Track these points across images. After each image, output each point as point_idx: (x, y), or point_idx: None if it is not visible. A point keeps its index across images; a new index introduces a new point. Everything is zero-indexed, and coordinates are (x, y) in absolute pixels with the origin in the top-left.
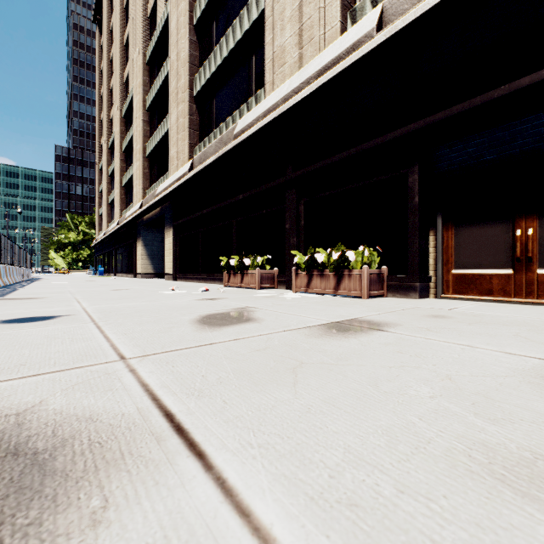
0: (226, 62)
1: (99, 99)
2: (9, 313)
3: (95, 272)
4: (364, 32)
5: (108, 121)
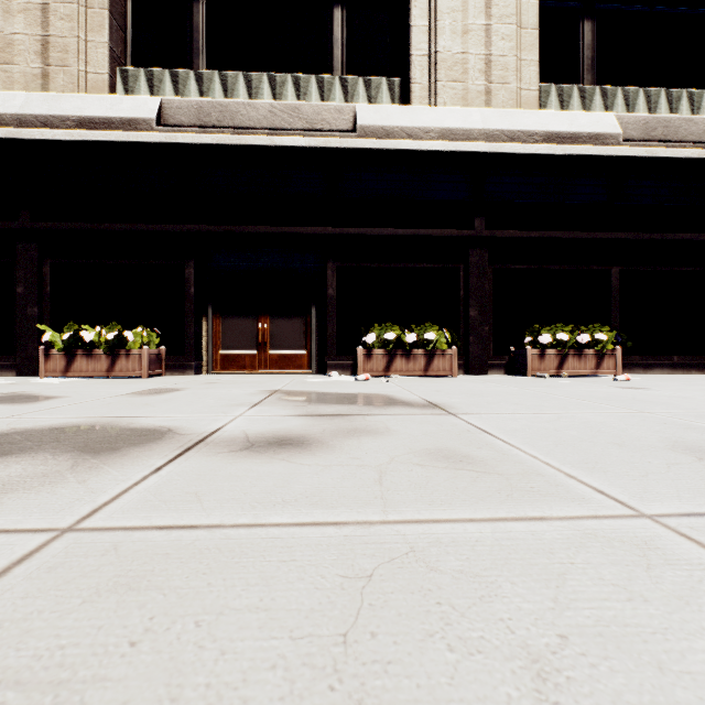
0: None
1: None
2: None
3: None
4: (142, 115)
5: None
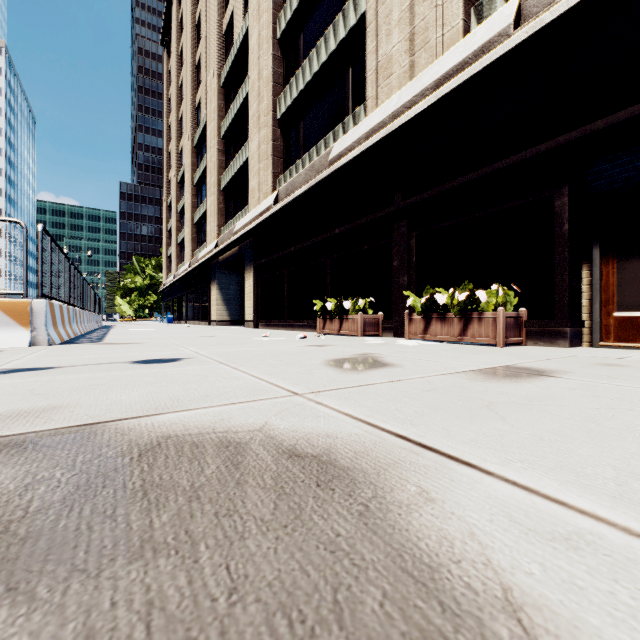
0: (316, 78)
1: (167, 129)
2: (130, 355)
3: (163, 319)
4: (497, 30)
5: (177, 153)
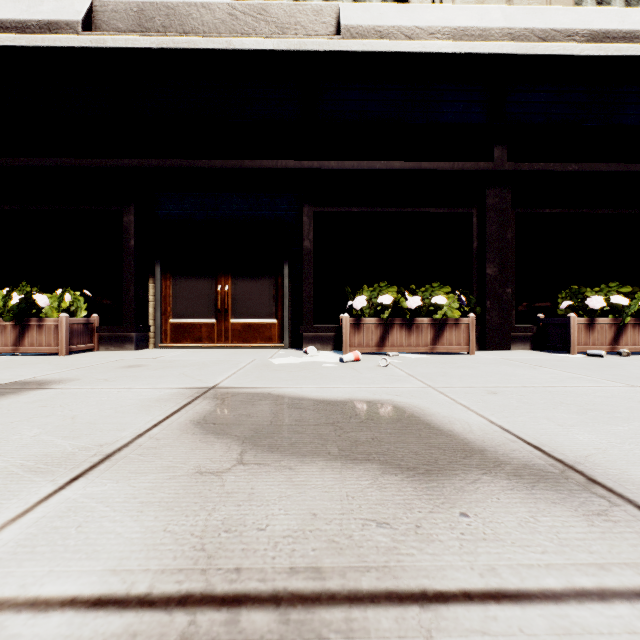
0: None
1: None
2: None
3: None
4: (65, 17)
5: None
